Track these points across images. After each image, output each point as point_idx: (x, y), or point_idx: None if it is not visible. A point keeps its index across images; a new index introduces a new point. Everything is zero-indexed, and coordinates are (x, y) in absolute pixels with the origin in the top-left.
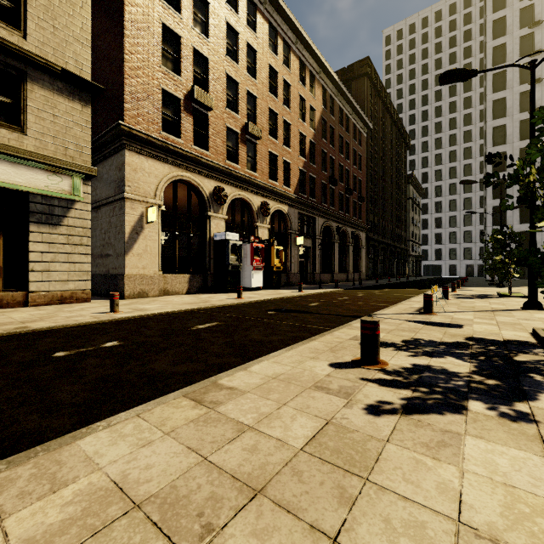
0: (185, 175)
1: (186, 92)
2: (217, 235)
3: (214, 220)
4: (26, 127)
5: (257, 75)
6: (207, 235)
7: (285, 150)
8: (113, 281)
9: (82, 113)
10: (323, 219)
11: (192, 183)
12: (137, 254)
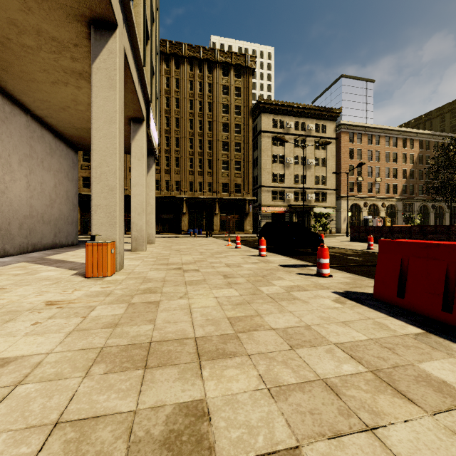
0: (355, 201)
1: (355, 179)
2: (364, 217)
3: (363, 212)
4: (326, 201)
5: (379, 159)
6: (361, 217)
7: (394, 180)
8: (337, 230)
9: (334, 195)
10: (420, 203)
11: (357, 203)
12: (343, 223)
